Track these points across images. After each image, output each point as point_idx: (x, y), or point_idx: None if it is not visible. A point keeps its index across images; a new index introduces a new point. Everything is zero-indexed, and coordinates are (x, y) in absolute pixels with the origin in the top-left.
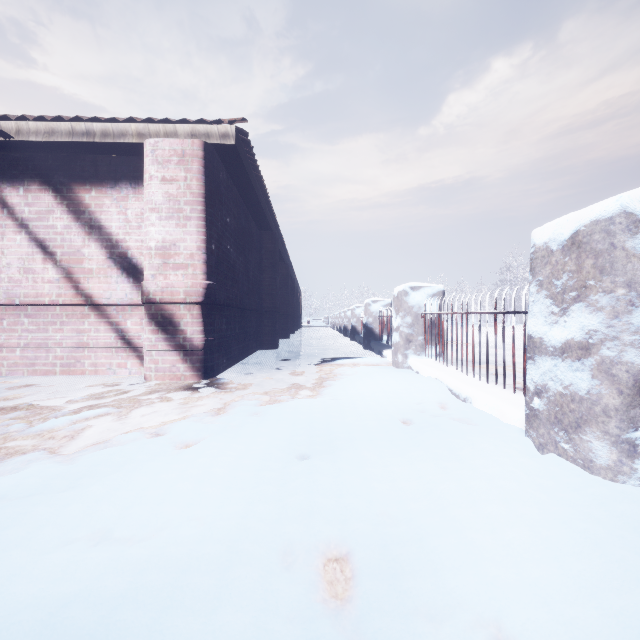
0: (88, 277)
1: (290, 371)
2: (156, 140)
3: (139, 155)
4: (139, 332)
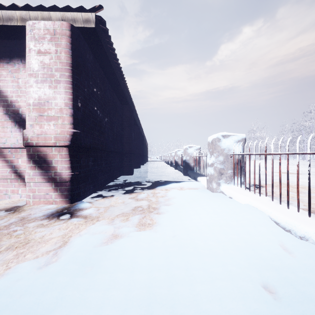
0: None
1: (137, 194)
2: (33, 22)
3: None
4: None
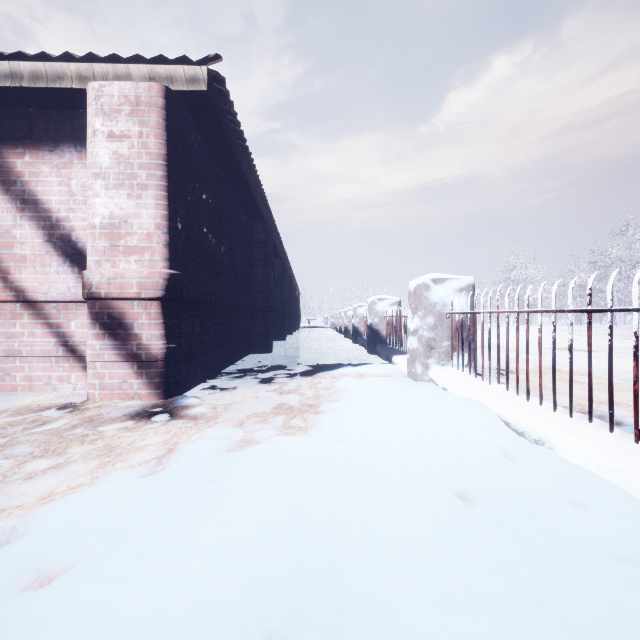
0: (20, 266)
1: (281, 385)
2: (101, 83)
3: (86, 109)
4: (86, 336)
